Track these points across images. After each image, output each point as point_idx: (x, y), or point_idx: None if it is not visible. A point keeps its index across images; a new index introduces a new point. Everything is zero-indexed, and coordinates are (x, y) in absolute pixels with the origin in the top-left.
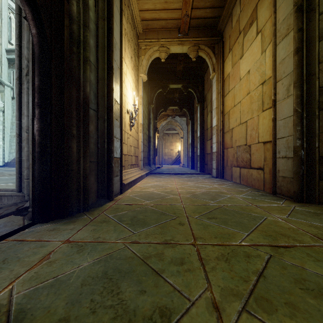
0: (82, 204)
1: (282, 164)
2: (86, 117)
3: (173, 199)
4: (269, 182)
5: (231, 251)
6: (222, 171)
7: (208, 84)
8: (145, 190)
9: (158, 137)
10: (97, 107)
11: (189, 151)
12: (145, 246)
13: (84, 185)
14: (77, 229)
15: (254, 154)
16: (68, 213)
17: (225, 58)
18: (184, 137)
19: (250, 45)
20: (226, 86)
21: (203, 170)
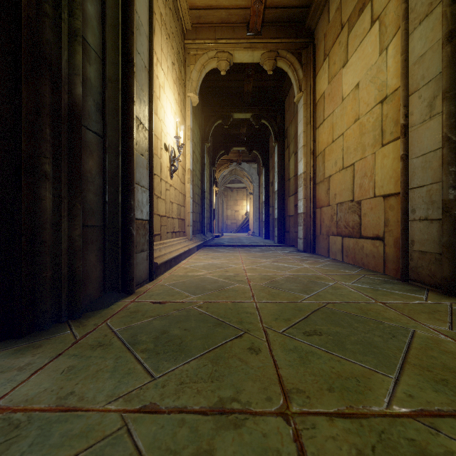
0: (65, 305)
1: (419, 230)
2: (74, 141)
3: (238, 290)
4: (394, 261)
5: (379, 439)
6: (313, 242)
7: (290, 112)
8: (193, 273)
9: (217, 192)
10: (103, 130)
11: (262, 213)
12: (171, 424)
13: (70, 271)
14: (34, 369)
15: (367, 215)
16: (33, 325)
17: (318, 69)
18: (255, 193)
19: (360, 43)
20: (320, 112)
21: (283, 241)
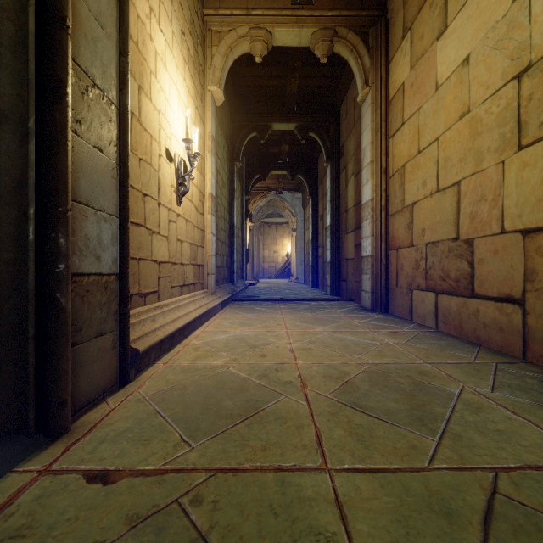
0: None
1: None
2: None
3: (286, 418)
4: None
5: None
6: (386, 298)
7: (348, 121)
8: (206, 361)
9: (251, 228)
10: None
11: (308, 255)
12: None
13: None
14: None
15: (486, 262)
16: None
17: (393, 53)
18: (299, 229)
19: None
20: (396, 113)
21: (338, 292)
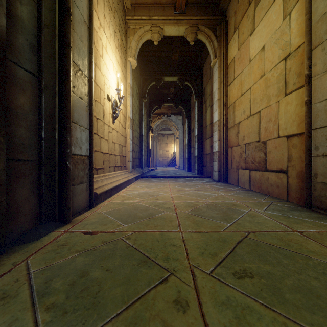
0: None
1: (323, 165)
2: None
3: (166, 218)
4: (297, 190)
5: None
6: (226, 174)
7: (207, 76)
8: (128, 200)
9: (152, 136)
10: (39, 71)
11: (185, 152)
12: None
13: None
14: None
15: (272, 153)
16: None
17: (229, 40)
18: (180, 137)
19: (265, 13)
20: (231, 73)
21: (201, 173)
